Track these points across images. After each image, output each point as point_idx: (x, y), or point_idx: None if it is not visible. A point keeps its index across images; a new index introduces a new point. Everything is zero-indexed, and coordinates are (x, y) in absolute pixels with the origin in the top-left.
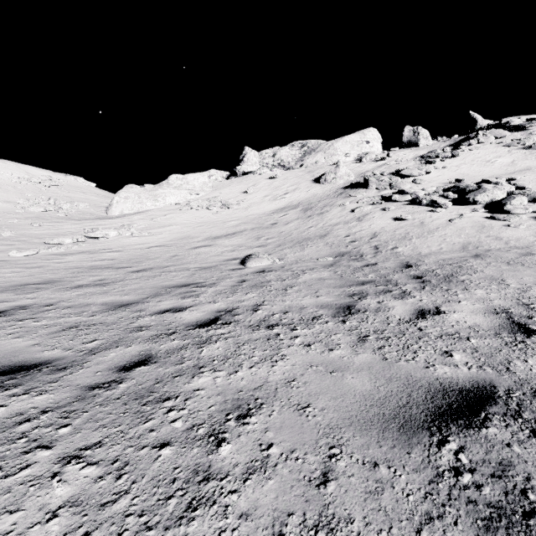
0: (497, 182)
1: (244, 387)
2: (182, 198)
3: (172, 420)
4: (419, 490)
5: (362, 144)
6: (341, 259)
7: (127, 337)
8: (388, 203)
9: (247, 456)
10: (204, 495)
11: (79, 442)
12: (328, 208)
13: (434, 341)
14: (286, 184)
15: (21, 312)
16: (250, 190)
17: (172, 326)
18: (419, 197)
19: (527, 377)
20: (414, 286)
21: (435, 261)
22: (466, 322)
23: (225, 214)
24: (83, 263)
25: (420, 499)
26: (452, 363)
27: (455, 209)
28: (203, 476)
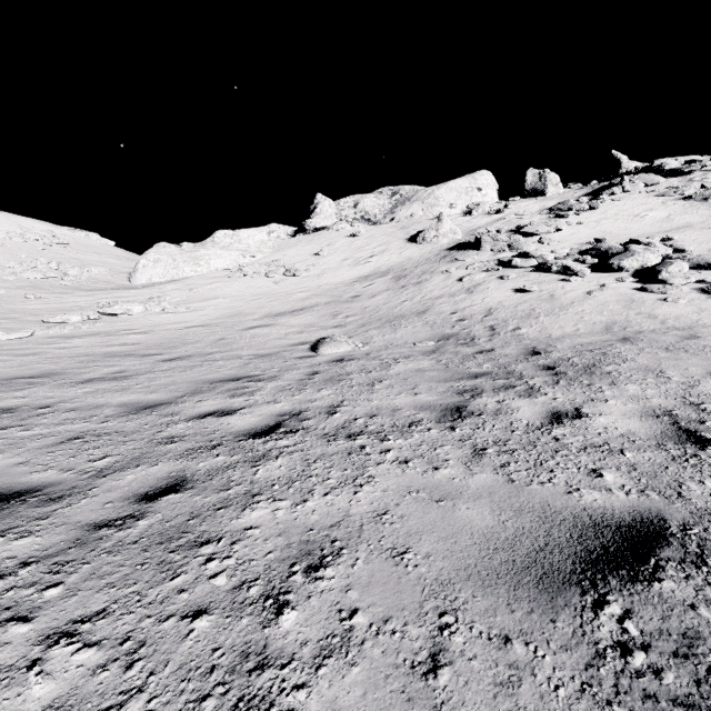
0: (649, 243)
1: (317, 523)
2: (233, 261)
3: (213, 575)
4: (572, 679)
5: (472, 192)
6: (445, 343)
7: (152, 452)
8: (506, 269)
9: (320, 630)
10: (257, 693)
11: (74, 611)
12: (428, 275)
13: (576, 455)
14: (372, 244)
15: (4, 417)
16: (324, 251)
17: (216, 435)
18: (547, 261)
19: (707, 505)
20: (544, 379)
21: (571, 347)
22: (618, 428)
23: (290, 284)
24: (95, 349)
25: (575, 694)
26: (603, 487)
27: (594, 278)
28: (255, 663)
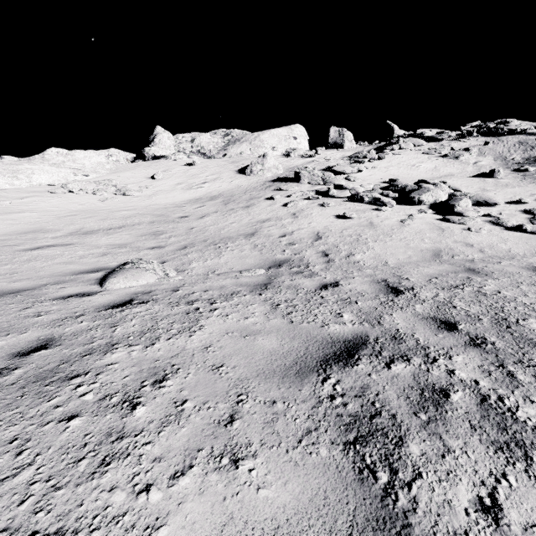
0: (436, 183)
1: None
2: (61, 178)
3: None
4: None
5: (289, 139)
6: (278, 271)
7: None
8: (325, 198)
9: None
10: None
11: None
12: (255, 200)
13: None
14: (206, 173)
15: None
16: (159, 175)
17: None
18: (359, 193)
19: None
20: (475, 361)
21: (427, 280)
22: None
23: (118, 202)
24: None
25: None
26: None
27: (401, 209)
28: None
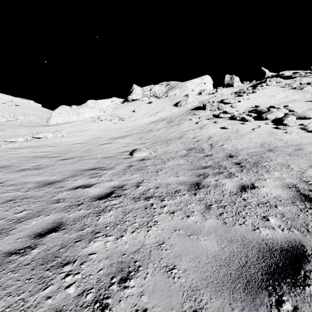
0: (279, 108)
1: (127, 250)
2: (95, 114)
3: (67, 286)
4: None
5: (201, 84)
6: (190, 151)
7: (48, 208)
8: (217, 118)
9: None
10: None
11: None
12: (182, 121)
13: (254, 208)
14: (158, 107)
15: None
16: (136, 110)
17: (81, 198)
18: (235, 115)
19: None
20: (236, 169)
21: (247, 153)
22: (272, 193)
23: (121, 124)
24: (29, 154)
25: None
26: (270, 226)
27: (255, 123)
28: None
